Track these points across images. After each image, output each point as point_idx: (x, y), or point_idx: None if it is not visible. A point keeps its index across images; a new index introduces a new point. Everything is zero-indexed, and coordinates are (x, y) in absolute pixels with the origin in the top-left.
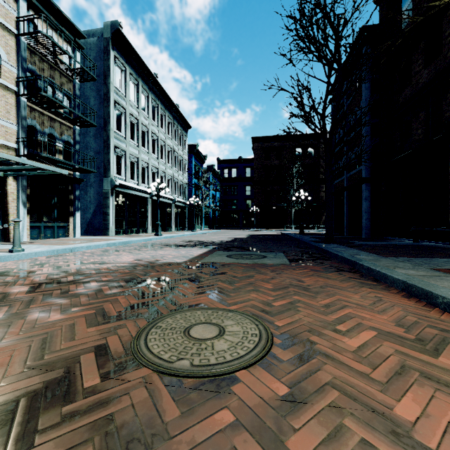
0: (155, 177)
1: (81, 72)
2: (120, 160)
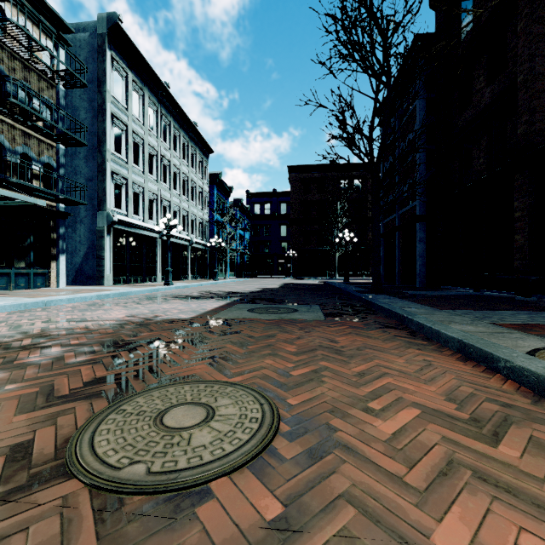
0: (167, 212)
1: (67, 75)
2: (120, 190)
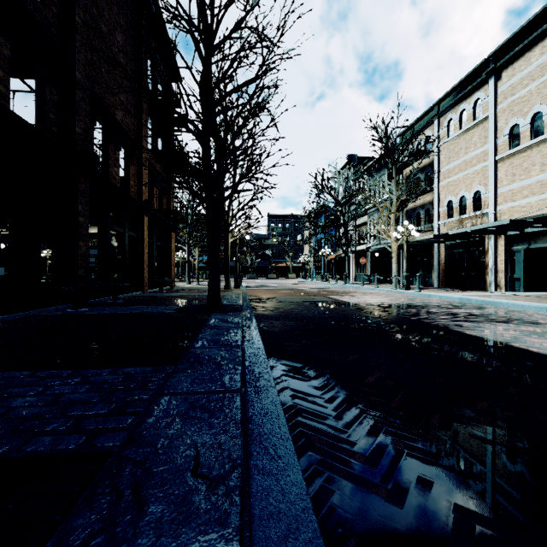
0: None
1: None
2: None
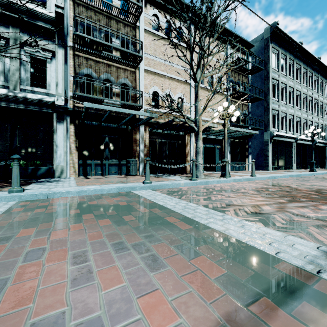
0: (298, 125)
1: (254, 69)
2: (274, 118)
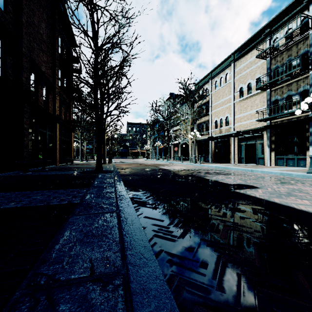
0: None
1: (292, 35)
2: None
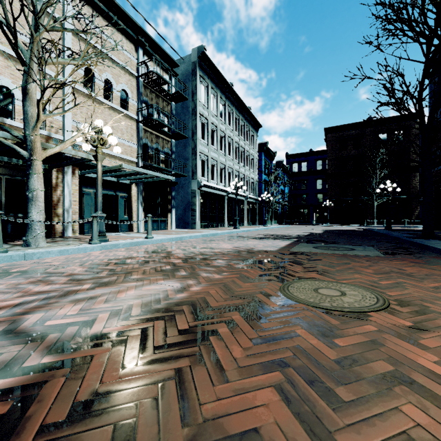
0: (230, 176)
1: (177, 95)
2: (204, 164)
